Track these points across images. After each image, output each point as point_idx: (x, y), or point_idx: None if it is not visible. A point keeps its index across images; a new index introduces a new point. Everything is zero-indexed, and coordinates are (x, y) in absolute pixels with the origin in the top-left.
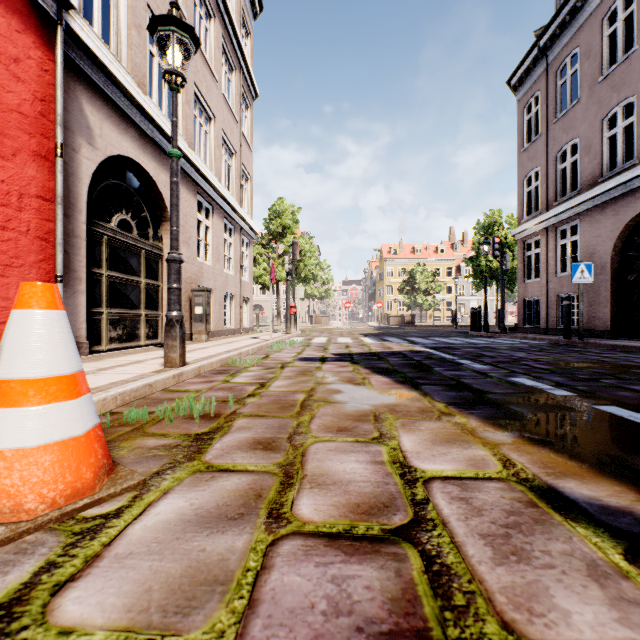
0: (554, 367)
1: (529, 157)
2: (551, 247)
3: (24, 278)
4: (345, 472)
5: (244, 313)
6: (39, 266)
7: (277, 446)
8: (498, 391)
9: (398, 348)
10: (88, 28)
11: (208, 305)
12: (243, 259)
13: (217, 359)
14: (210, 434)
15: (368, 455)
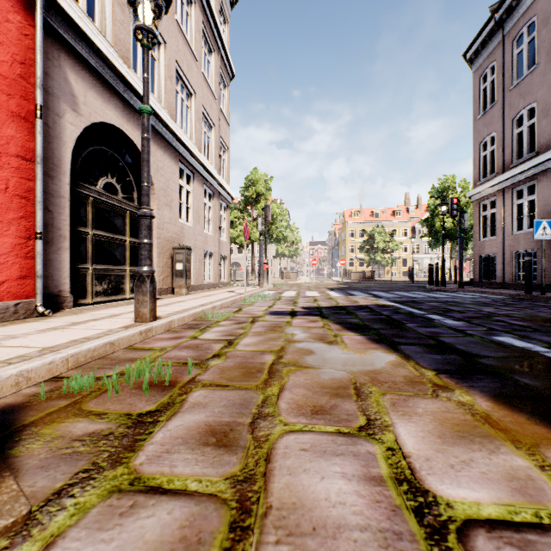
0: (533, 324)
1: (485, 123)
2: (507, 207)
3: (2, 234)
4: (329, 502)
5: (222, 269)
6: (18, 223)
7: (234, 439)
8: (489, 354)
9: (364, 302)
10: (72, 1)
11: (188, 262)
12: (221, 221)
13: (189, 313)
14: (155, 415)
15: (358, 462)
